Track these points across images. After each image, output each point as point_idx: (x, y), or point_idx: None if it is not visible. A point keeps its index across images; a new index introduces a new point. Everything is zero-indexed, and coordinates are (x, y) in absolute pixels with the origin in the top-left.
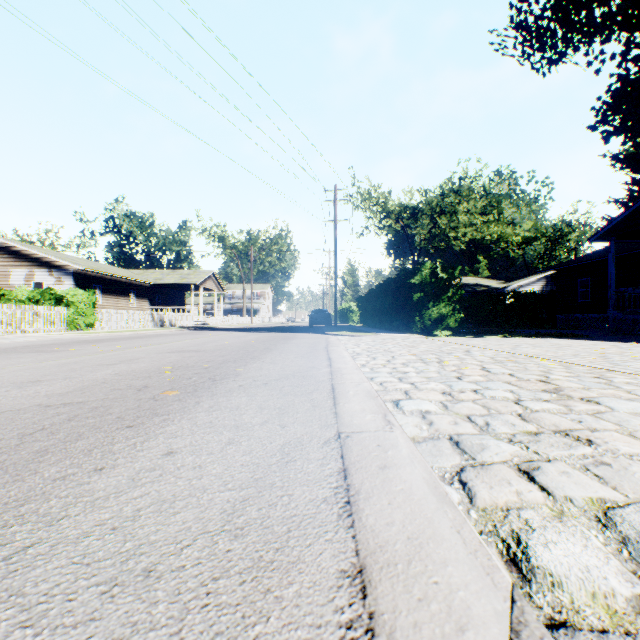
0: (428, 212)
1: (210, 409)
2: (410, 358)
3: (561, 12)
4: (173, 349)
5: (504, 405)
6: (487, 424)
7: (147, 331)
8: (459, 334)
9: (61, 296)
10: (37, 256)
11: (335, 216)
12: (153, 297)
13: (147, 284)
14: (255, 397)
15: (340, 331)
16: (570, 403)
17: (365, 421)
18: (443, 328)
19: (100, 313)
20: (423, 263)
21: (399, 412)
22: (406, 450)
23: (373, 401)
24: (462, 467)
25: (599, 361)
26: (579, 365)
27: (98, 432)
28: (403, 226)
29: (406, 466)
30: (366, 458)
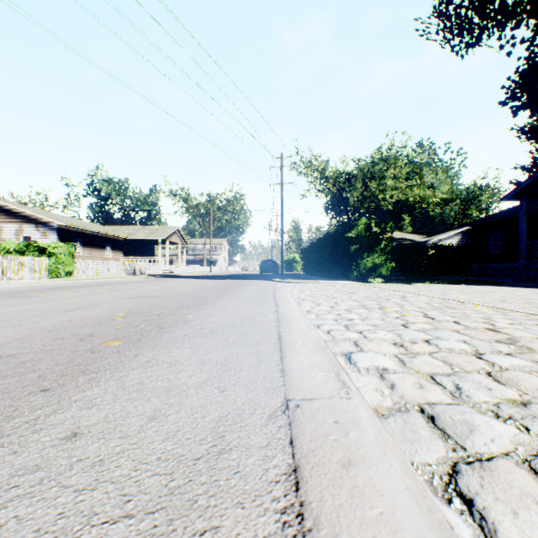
0: (360, 177)
1: (146, 364)
2: (352, 304)
3: (478, 1)
4: (135, 295)
5: (466, 360)
6: (459, 388)
7: (118, 278)
8: (390, 281)
9: (44, 248)
10: (26, 214)
11: (282, 180)
12: (126, 249)
13: (121, 238)
14: (198, 349)
15: (286, 278)
16: (536, 357)
17: (316, 382)
18: (376, 276)
19: (78, 263)
20: (359, 219)
21: (353, 369)
22: (372, 431)
23: (322, 354)
24: (454, 465)
25: (529, 307)
26: (513, 311)
27: (3, 399)
28: (339, 189)
29: (378, 462)
30: (323, 445)
